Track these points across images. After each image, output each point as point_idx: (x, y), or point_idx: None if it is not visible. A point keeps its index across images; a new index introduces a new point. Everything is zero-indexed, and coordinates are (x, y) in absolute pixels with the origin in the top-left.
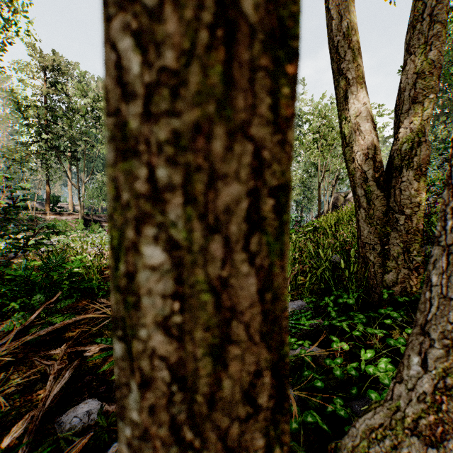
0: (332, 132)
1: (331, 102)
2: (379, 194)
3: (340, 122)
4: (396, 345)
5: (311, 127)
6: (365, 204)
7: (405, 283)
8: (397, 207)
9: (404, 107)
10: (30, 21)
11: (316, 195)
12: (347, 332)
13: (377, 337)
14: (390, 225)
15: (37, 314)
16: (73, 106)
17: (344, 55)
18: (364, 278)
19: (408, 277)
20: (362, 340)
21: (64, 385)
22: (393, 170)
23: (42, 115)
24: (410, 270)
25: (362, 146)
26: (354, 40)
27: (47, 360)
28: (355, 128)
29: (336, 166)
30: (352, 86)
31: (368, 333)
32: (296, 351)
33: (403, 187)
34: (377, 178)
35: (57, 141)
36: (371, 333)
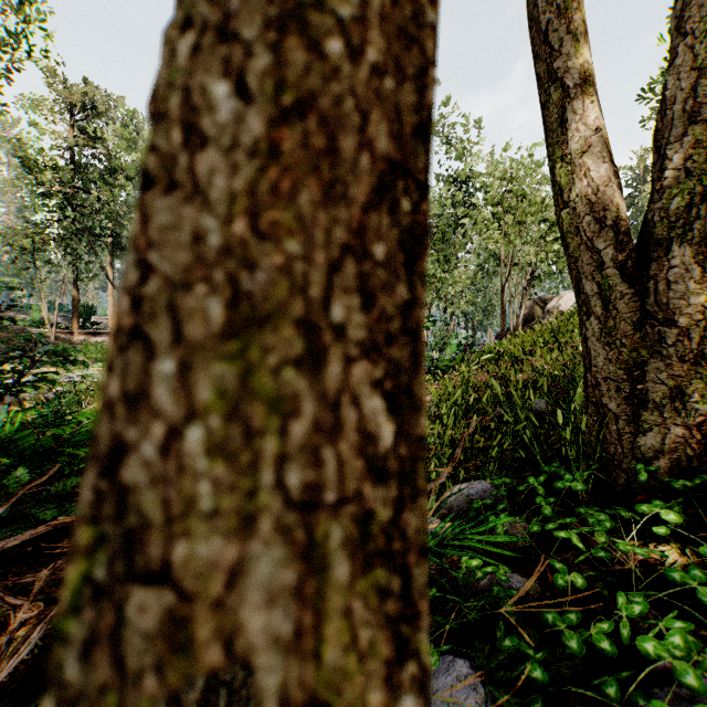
0: (523, 204)
1: (521, 157)
2: (625, 290)
3: (551, 166)
4: (685, 583)
5: (489, 195)
6: (600, 309)
7: (678, 452)
8: (661, 313)
9: (674, 131)
10: (46, 30)
11: (496, 303)
12: (572, 543)
13: (634, 556)
14: (647, 346)
15: (7, 507)
16: (114, 164)
17: (560, 45)
18: (599, 442)
19: (682, 442)
20: (604, 563)
21: (38, 650)
22: (652, 247)
23: (65, 178)
24: (686, 429)
25: (593, 206)
26: (578, 18)
27: (16, 596)
28: (581, 173)
29: (529, 258)
30: (576, 99)
31: (619, 552)
32: (480, 584)
33: (672, 276)
34: (622, 261)
35: (90, 219)
36: (626, 551)
